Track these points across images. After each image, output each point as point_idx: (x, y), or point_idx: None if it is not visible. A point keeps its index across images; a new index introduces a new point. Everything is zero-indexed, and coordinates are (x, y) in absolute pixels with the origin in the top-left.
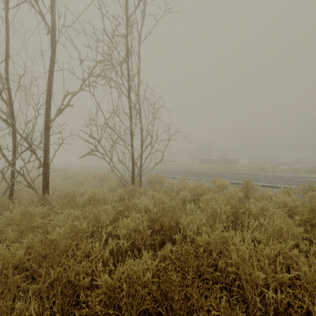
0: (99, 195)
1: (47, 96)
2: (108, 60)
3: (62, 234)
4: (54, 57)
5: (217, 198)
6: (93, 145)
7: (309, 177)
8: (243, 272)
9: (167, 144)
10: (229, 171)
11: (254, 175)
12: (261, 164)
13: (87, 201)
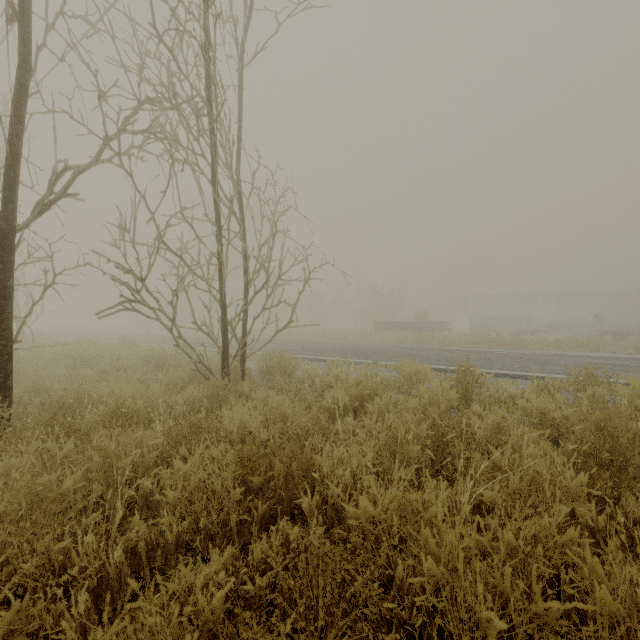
0: (138, 403)
1: (7, 168)
2: (169, 99)
3: (0, 511)
4: (26, 76)
5: (400, 406)
6: (128, 288)
7: (585, 356)
8: (452, 598)
9: (303, 289)
10: (433, 346)
11: (481, 353)
12: (495, 331)
13: (103, 417)
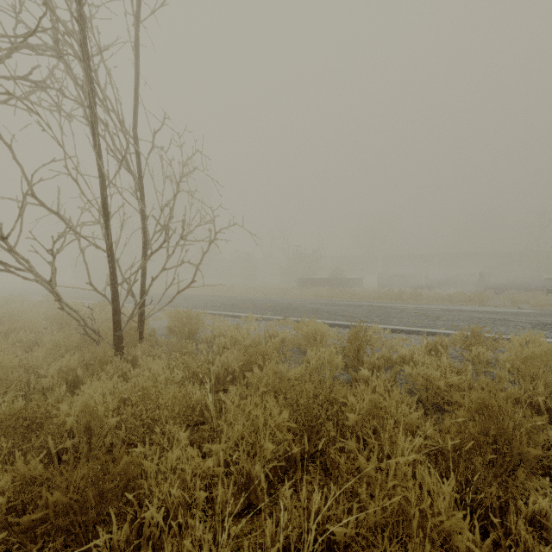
0: None
1: None
2: (53, 47)
3: None
4: None
5: (263, 389)
6: None
7: (471, 310)
8: None
9: (207, 249)
10: (343, 301)
11: (383, 308)
12: (399, 286)
13: None
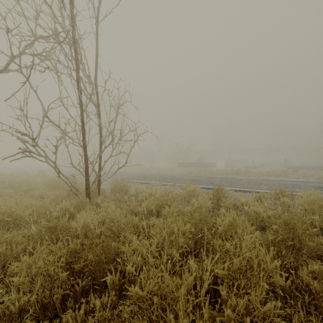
0: (26, 212)
1: None
2: (54, 37)
3: None
4: None
5: (176, 214)
6: (24, 144)
7: (279, 180)
8: None
9: (133, 145)
10: (205, 175)
11: (229, 178)
12: (237, 167)
13: None
